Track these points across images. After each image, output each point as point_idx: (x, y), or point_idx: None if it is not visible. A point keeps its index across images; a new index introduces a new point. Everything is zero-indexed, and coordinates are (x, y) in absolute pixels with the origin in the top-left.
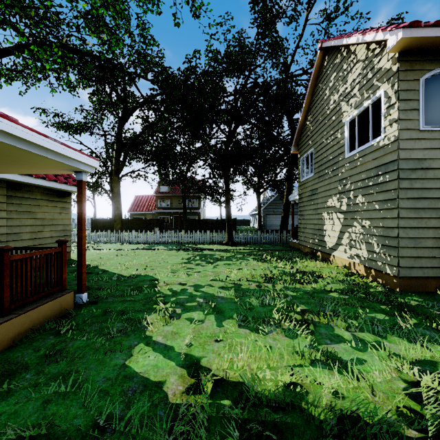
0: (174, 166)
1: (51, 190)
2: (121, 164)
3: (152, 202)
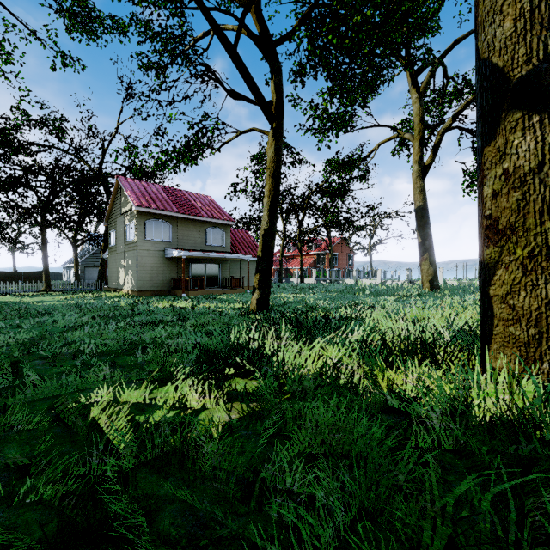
0: None
1: None
2: None
3: None
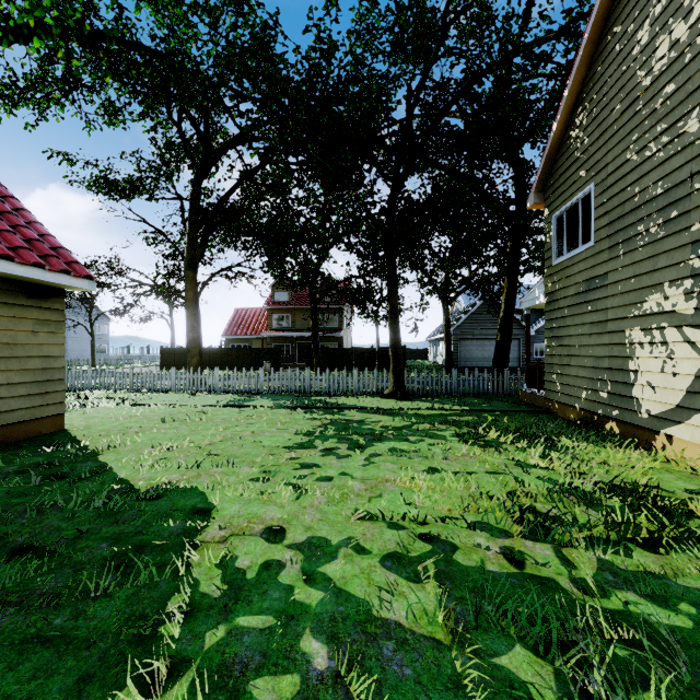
0: (294, 251)
1: (9, 280)
2: (198, 248)
3: (262, 319)
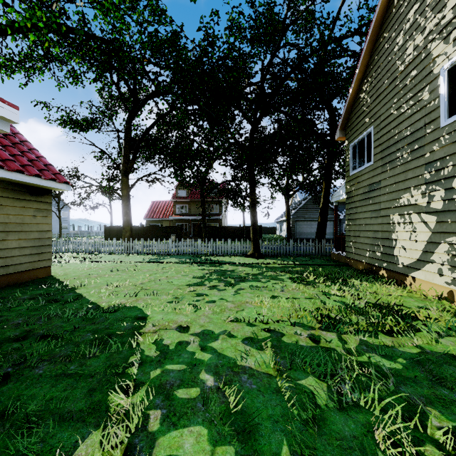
0: (190, 165)
1: (20, 185)
2: (130, 163)
3: (169, 208)
